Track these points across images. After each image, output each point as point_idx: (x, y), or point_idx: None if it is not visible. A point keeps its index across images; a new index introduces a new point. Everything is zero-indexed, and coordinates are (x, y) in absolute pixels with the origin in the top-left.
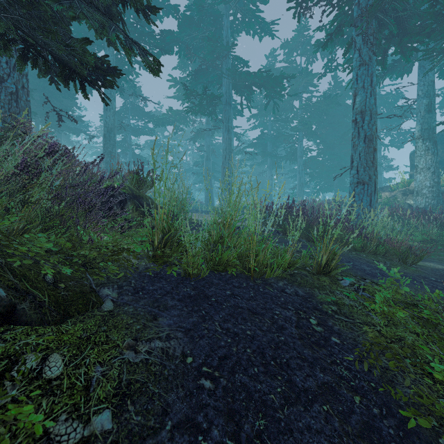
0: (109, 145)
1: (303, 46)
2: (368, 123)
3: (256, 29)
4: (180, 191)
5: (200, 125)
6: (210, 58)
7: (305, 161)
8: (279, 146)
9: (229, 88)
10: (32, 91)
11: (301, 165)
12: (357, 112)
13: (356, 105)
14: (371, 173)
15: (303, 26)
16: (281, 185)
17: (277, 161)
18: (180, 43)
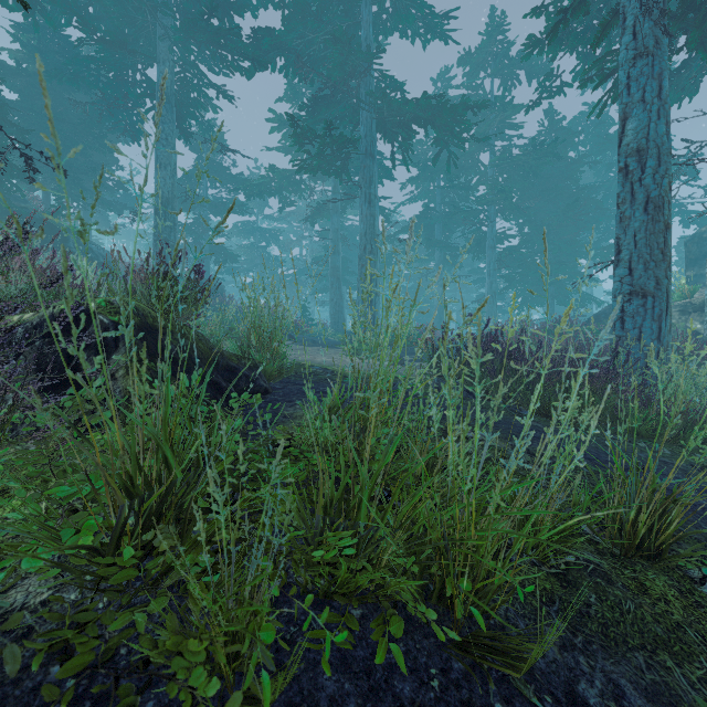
0: (165, 228)
1: (496, 61)
2: (652, 173)
3: (417, 27)
4: (269, 313)
5: (322, 197)
6: (338, 76)
7: (500, 256)
8: (454, 230)
9: (372, 128)
10: (28, 134)
11: (493, 261)
12: (629, 151)
13: (626, 138)
14: (660, 273)
15: (497, 24)
16: (456, 295)
17: (451, 256)
18: (287, 51)
